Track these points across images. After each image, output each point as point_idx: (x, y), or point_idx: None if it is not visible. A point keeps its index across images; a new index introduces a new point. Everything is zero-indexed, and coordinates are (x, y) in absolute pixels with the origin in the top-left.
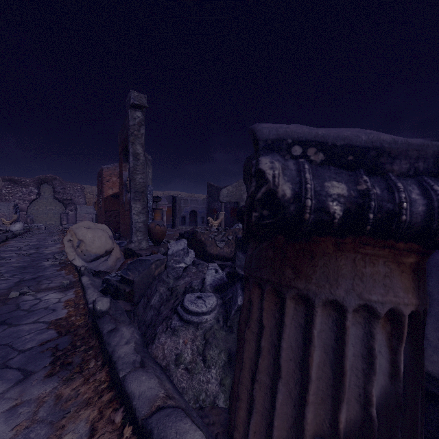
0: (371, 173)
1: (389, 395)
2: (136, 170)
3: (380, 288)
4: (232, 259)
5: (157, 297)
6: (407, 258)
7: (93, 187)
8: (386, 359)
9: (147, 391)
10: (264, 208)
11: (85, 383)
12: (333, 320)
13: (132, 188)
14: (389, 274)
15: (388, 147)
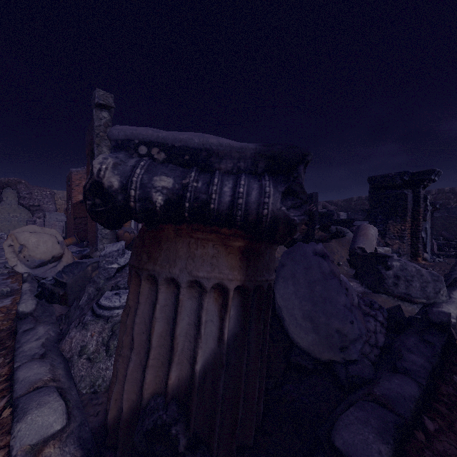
0: (204, 170)
1: (217, 356)
2: None
3: (207, 266)
4: None
5: (85, 297)
6: (234, 242)
7: (65, 192)
8: (216, 327)
9: (32, 376)
10: (95, 197)
11: None
12: (175, 296)
13: None
14: (216, 254)
15: (216, 149)
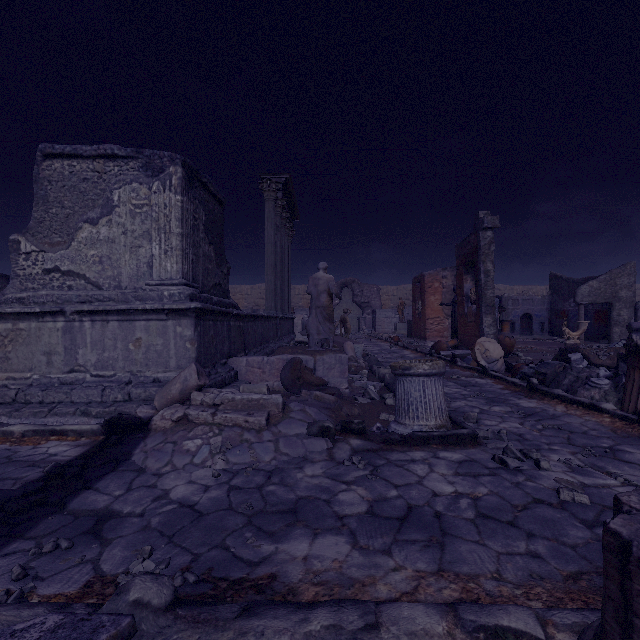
0: None
1: None
2: (487, 286)
3: None
4: (614, 368)
5: (566, 380)
6: None
7: (388, 287)
8: None
9: (585, 399)
10: (633, 347)
11: (549, 401)
12: None
13: (483, 303)
14: None
15: None
